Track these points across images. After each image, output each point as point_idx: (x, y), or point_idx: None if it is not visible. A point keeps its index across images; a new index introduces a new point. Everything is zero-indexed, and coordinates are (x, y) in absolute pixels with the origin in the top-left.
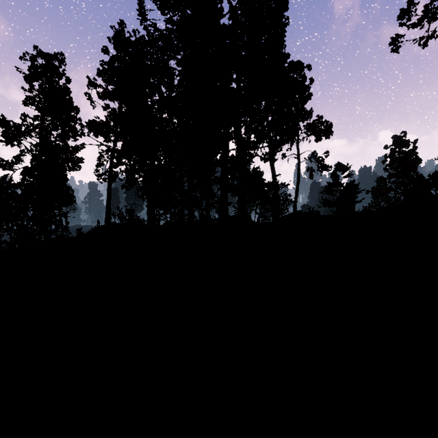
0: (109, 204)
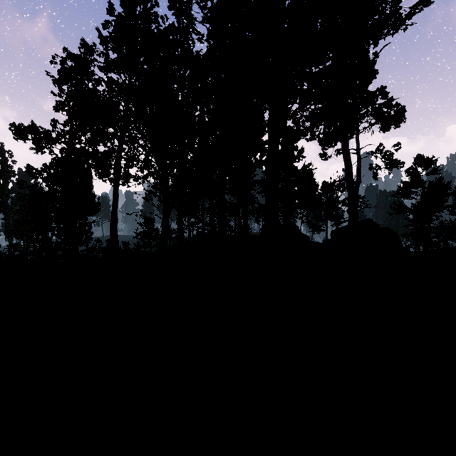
0: (115, 212)
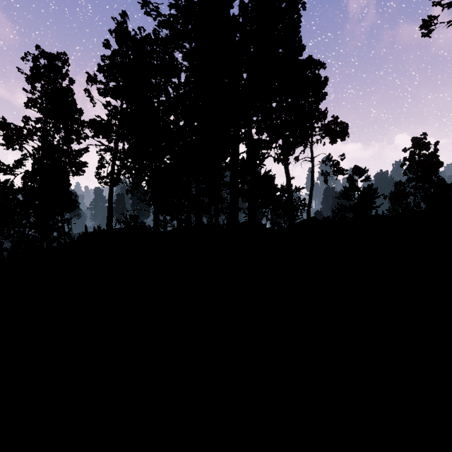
0: (111, 210)
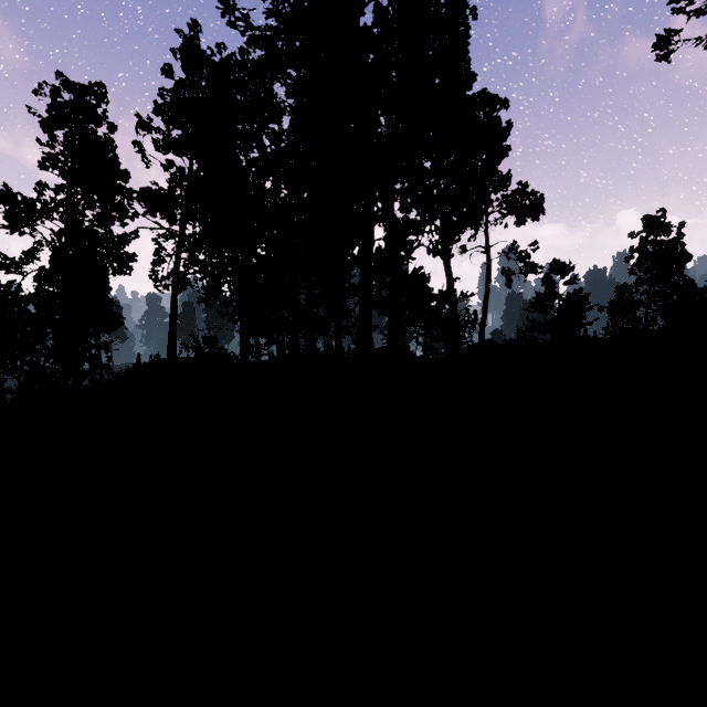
0: (174, 328)
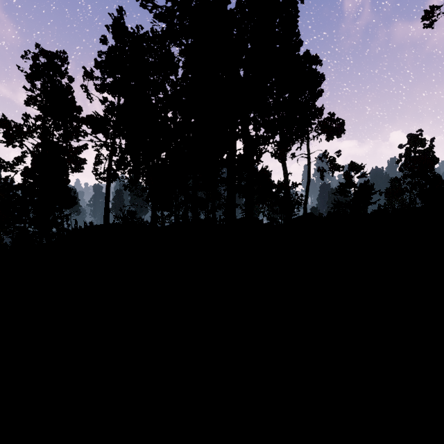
0: (108, 205)
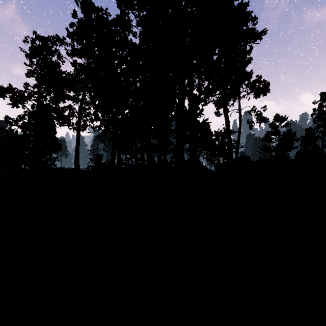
0: (78, 150)
